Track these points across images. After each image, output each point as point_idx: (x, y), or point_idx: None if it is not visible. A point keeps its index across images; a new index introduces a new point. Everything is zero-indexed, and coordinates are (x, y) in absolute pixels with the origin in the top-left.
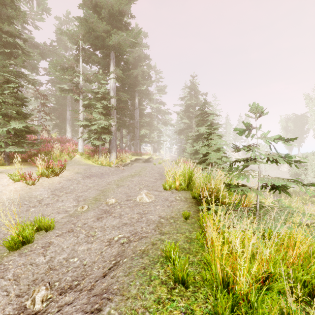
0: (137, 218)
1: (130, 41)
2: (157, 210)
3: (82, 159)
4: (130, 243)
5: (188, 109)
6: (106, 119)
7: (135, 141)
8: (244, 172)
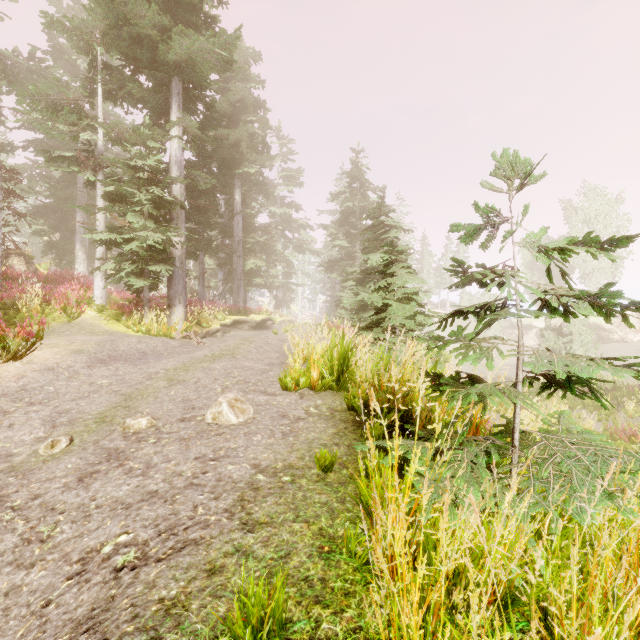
0: (191, 474)
1: (215, 55)
2: (254, 447)
3: (101, 321)
4: (141, 571)
5: (346, 219)
6: (160, 229)
7: (233, 283)
8: (479, 341)
